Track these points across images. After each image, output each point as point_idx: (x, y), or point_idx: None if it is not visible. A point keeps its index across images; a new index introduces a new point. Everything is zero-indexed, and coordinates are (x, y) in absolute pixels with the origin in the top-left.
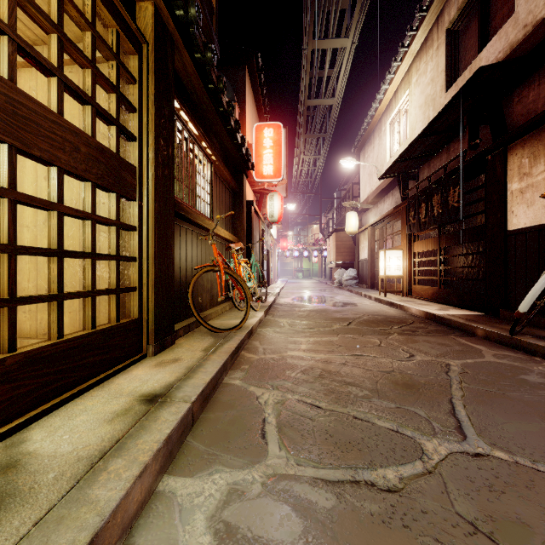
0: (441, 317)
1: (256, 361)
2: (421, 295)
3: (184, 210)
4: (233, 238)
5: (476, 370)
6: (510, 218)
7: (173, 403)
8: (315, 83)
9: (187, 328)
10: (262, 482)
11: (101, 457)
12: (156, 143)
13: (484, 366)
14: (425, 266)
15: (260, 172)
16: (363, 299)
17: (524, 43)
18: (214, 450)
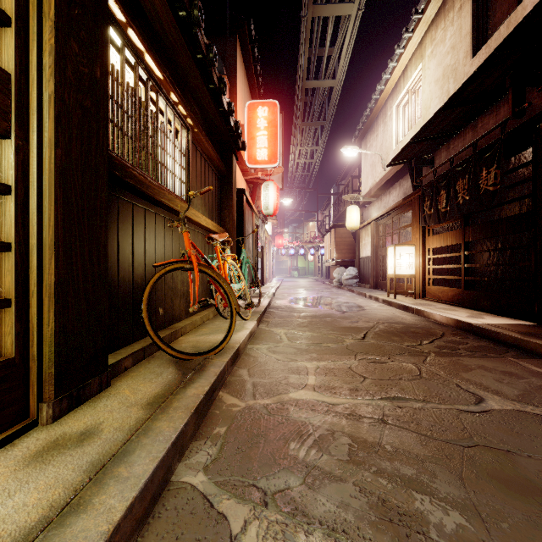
0: (481, 328)
1: (240, 415)
2: (438, 298)
3: (134, 178)
4: (219, 229)
5: None
6: None
7: None
8: (314, 63)
9: (141, 353)
10: None
11: None
12: (58, 41)
13: None
14: (440, 264)
15: (253, 157)
16: (368, 301)
17: None
18: None
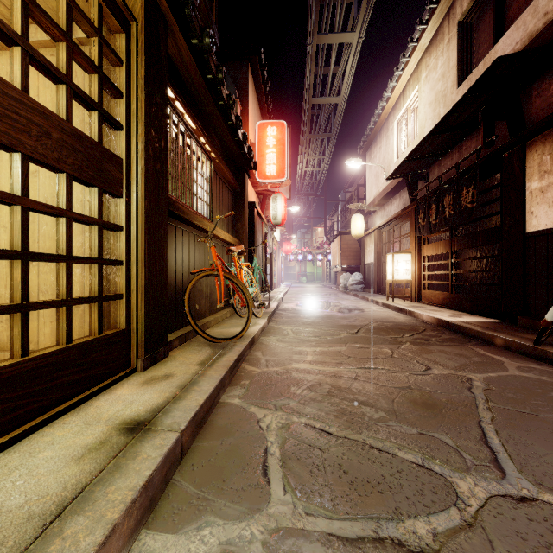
0: (455, 324)
1: (258, 375)
2: (431, 301)
3: (179, 210)
4: (234, 240)
5: (501, 385)
6: (529, 219)
7: (158, 432)
8: (320, 81)
9: (183, 337)
10: (263, 540)
11: (58, 514)
12: (146, 133)
13: (509, 381)
14: (434, 271)
15: (262, 172)
16: (370, 304)
17: (545, 32)
18: (205, 492)
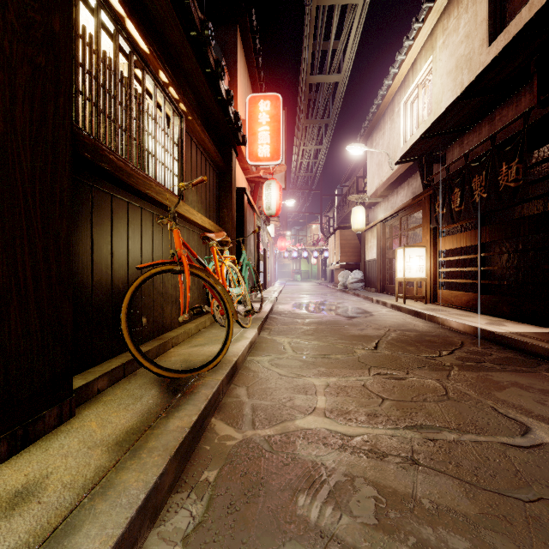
0: (506, 337)
1: (235, 452)
2: (451, 302)
3: (110, 163)
4: (217, 228)
5: None
6: None
7: None
8: (318, 57)
9: (120, 371)
10: None
11: None
12: None
13: None
14: (452, 267)
15: (254, 153)
16: (376, 305)
17: None
18: None
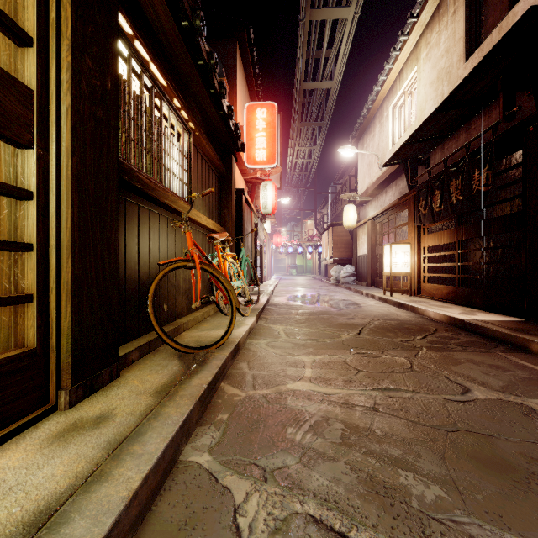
0: (473, 324)
1: (241, 403)
2: (433, 295)
3: (140, 182)
4: (219, 228)
5: None
6: None
7: None
8: (312, 65)
9: (147, 347)
10: None
11: None
12: (74, 58)
13: None
14: (435, 263)
15: (251, 157)
16: (365, 298)
17: None
18: None
